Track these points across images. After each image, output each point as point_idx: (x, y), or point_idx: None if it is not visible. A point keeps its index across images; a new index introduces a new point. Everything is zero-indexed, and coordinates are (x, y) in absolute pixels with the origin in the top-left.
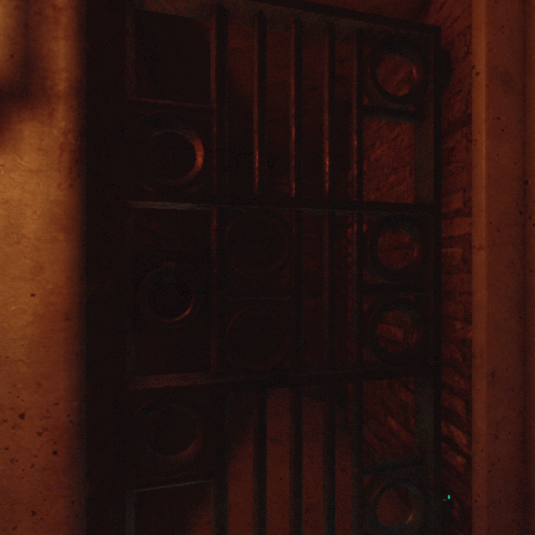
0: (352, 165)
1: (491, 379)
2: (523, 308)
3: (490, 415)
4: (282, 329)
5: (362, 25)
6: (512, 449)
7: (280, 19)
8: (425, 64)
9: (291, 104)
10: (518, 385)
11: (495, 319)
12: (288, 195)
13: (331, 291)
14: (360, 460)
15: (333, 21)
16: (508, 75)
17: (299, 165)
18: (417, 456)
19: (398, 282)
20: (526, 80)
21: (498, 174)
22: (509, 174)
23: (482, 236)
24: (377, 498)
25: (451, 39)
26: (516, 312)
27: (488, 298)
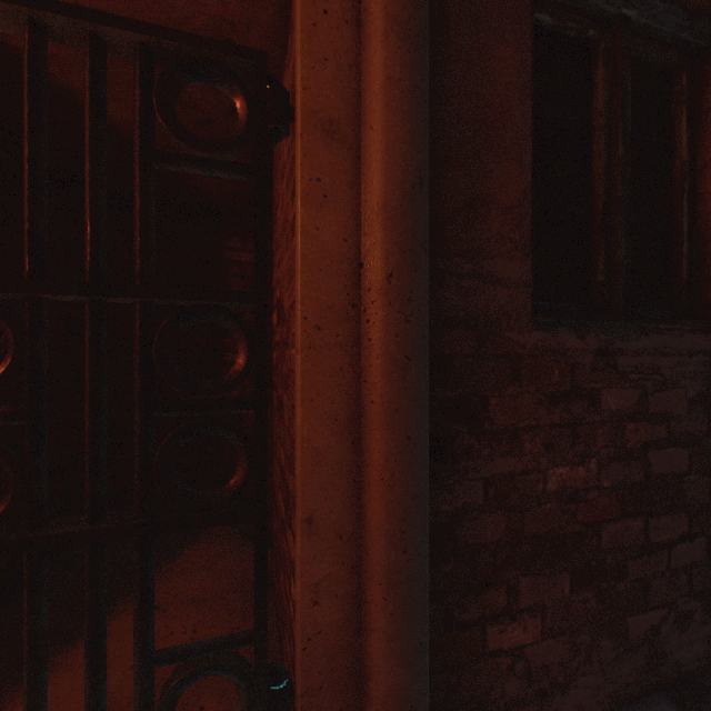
0: (136, 234)
1: (308, 525)
2: (359, 430)
3: (307, 574)
4: (7, 469)
5: (141, 38)
6: (342, 616)
7: (6, 17)
8: (251, 100)
9: (26, 142)
10: (351, 531)
11: (315, 446)
12: (242, 264)
13: (91, 412)
14: (142, 647)
15: (92, 28)
16: (336, 124)
17: (35, 232)
18: (245, 631)
19: (206, 397)
20: (362, 132)
21: (320, 253)
22: (337, 254)
23: (298, 336)
24: (170, 698)
25: (294, 70)
26: (347, 435)
27: (304, 418)
